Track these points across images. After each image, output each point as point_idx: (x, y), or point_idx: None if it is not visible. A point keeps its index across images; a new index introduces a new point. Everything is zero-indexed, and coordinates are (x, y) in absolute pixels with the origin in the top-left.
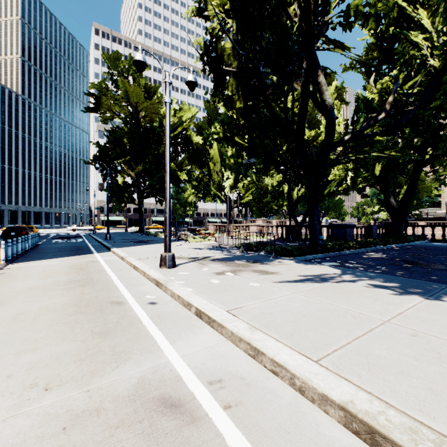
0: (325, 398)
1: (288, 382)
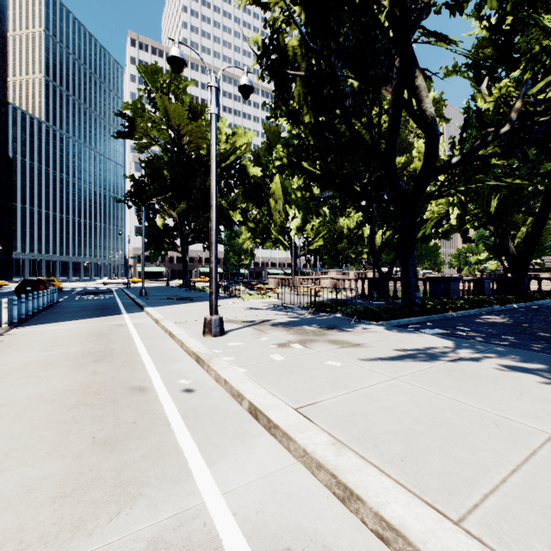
0: None
1: None
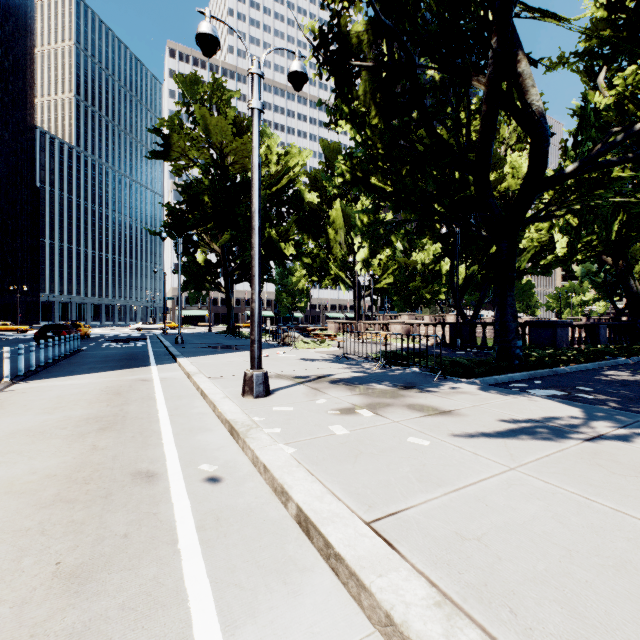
0: None
1: None
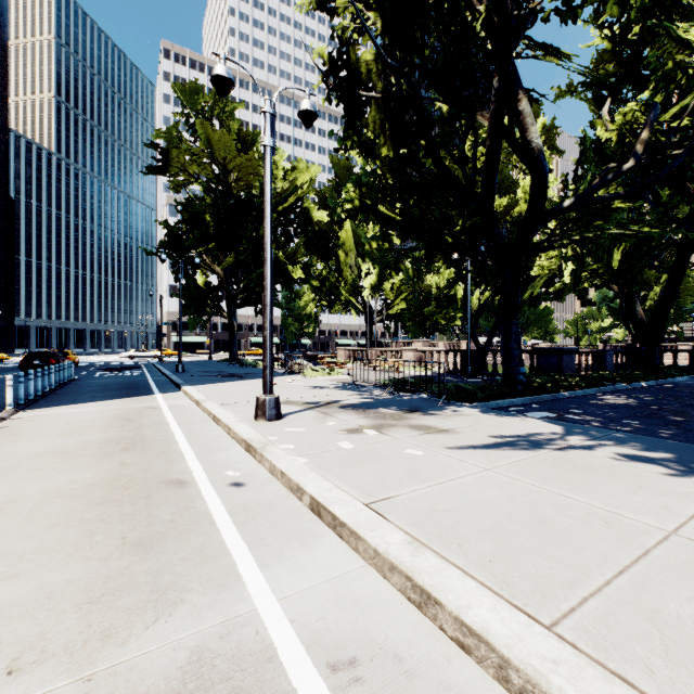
0: None
1: (494, 673)
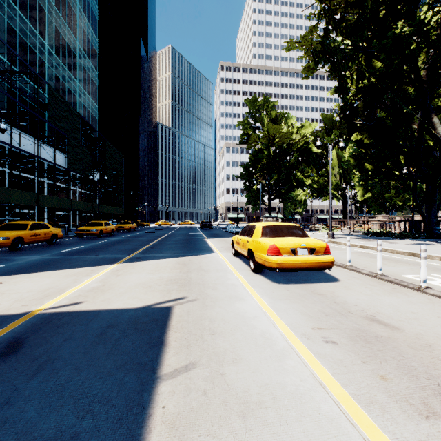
0: (404, 252)
1: (395, 253)
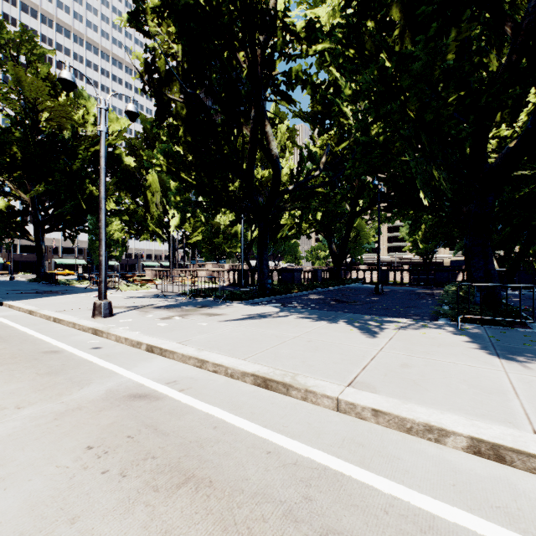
0: (245, 373)
1: (224, 374)
